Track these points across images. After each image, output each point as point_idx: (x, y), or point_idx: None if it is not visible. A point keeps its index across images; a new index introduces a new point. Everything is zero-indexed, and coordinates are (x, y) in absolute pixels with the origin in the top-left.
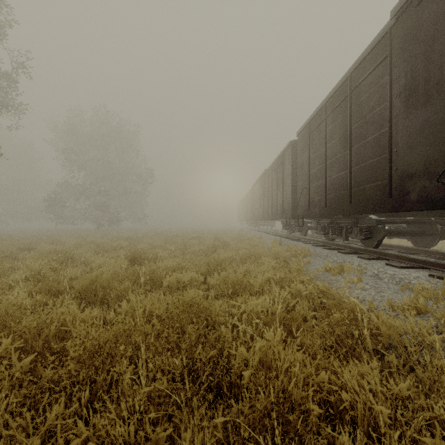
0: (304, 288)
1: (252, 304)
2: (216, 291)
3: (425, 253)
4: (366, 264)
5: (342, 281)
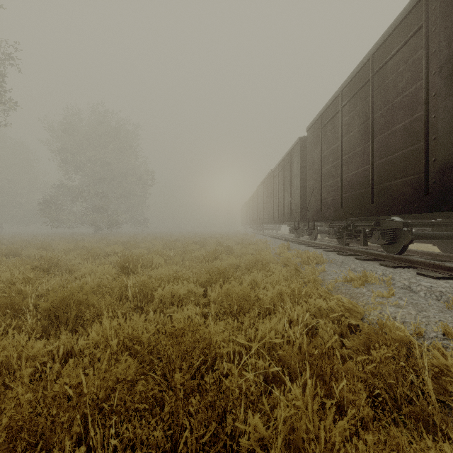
0: (325, 305)
1: (264, 329)
2: (218, 306)
3: None
4: (392, 273)
5: (369, 294)
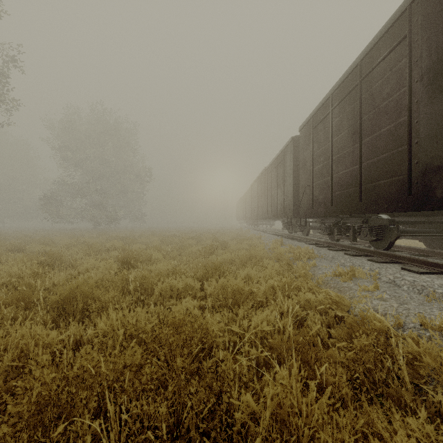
0: (314, 298)
1: (256, 320)
2: (214, 299)
3: (439, 255)
4: (378, 268)
5: (355, 288)
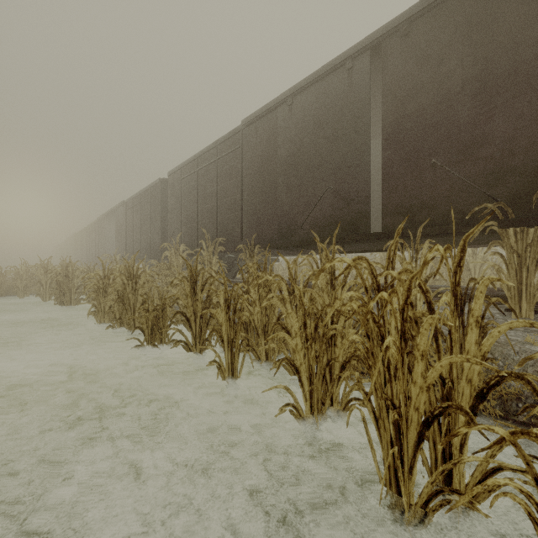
0: None
1: None
2: None
3: None
4: None
5: None
